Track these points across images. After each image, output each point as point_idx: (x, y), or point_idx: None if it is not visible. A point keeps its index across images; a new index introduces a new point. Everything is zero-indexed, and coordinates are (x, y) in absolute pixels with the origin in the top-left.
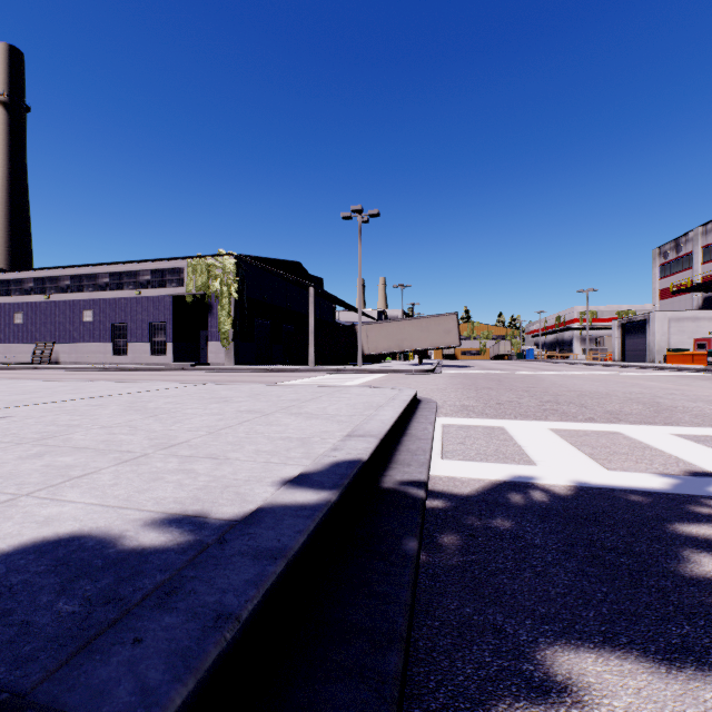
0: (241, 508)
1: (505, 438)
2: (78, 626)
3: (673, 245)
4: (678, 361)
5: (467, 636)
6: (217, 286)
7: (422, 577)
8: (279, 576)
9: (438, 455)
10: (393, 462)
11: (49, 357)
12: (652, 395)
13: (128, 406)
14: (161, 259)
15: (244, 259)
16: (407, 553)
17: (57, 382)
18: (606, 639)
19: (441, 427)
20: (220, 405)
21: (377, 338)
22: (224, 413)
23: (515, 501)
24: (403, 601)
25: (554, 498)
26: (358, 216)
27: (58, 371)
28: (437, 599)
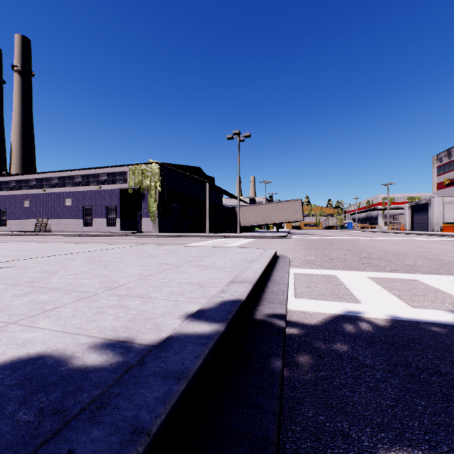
0: (157, 336)
1: (337, 283)
2: (30, 435)
3: (446, 153)
4: (450, 230)
5: (322, 441)
6: (148, 183)
7: (285, 389)
8: (182, 394)
9: (292, 295)
10: (262, 300)
11: (45, 228)
12: (435, 253)
13: (89, 260)
14: (113, 166)
15: (164, 166)
16: (275, 370)
17: (48, 243)
18: (431, 447)
19: (293, 275)
20: (148, 259)
21: (249, 216)
22: (150, 265)
23: (349, 330)
24: (273, 410)
25: (376, 328)
26: (237, 137)
27: (50, 236)
28: (298, 407)
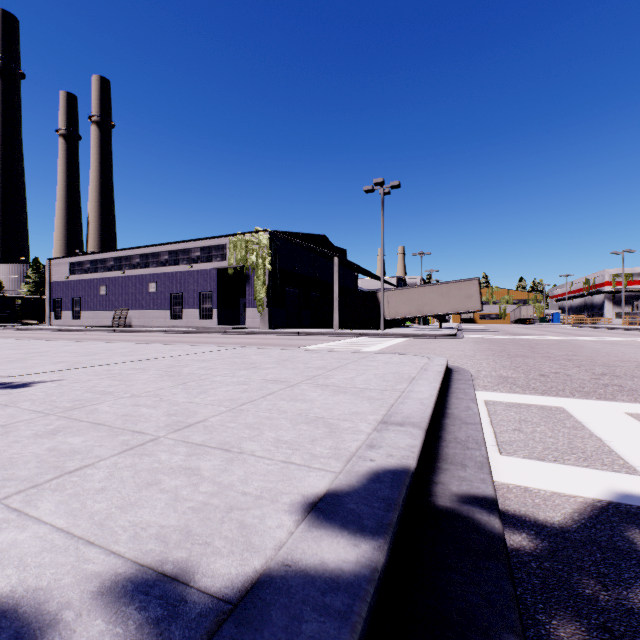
0: (241, 566)
1: (574, 426)
2: None
3: None
4: None
5: None
6: (253, 259)
7: None
8: None
9: (494, 448)
10: (441, 458)
11: (124, 321)
12: None
13: (165, 371)
14: (208, 238)
15: (276, 234)
16: None
17: (121, 343)
18: None
19: (484, 405)
20: (248, 372)
21: (398, 304)
22: (249, 382)
23: None
24: None
25: None
26: (380, 188)
27: (130, 332)
28: None
